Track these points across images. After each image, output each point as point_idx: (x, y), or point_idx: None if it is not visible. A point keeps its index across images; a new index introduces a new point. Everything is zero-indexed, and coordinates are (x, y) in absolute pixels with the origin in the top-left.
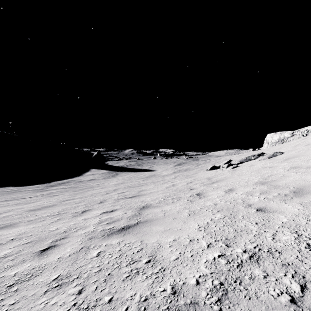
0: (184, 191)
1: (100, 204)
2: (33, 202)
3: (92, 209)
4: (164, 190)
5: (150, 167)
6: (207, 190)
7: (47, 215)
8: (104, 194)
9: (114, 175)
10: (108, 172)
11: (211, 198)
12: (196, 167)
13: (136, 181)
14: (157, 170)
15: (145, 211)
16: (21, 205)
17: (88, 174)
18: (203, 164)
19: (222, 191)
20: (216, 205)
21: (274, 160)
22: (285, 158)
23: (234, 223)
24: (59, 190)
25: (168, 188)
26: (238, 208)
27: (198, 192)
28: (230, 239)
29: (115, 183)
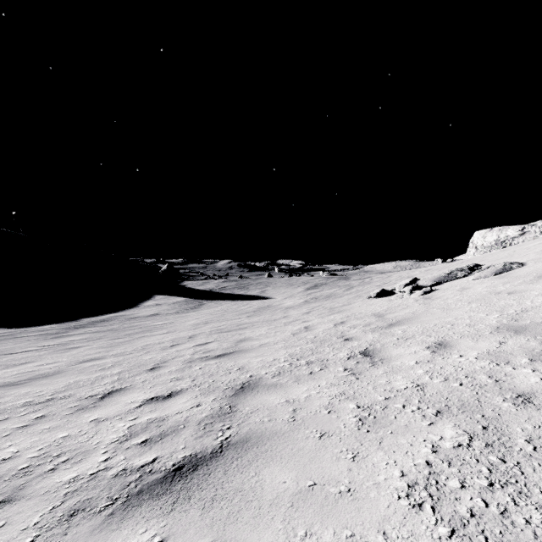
0: (332, 344)
1: (150, 374)
2: (22, 363)
3: (129, 387)
4: (290, 339)
5: (262, 291)
6: (384, 342)
7: (25, 401)
8: (168, 346)
9: (195, 306)
10: (184, 301)
11: (402, 366)
12: (346, 293)
13: (235, 318)
14: (275, 297)
15: (245, 399)
16: None
17: (148, 304)
18: (359, 286)
19: (423, 348)
20: (425, 389)
21: (510, 277)
22: (536, 273)
23: (520, 473)
24: (86, 337)
25: (297, 336)
26: (495, 405)
27: (364, 347)
28: None
29: (195, 322)
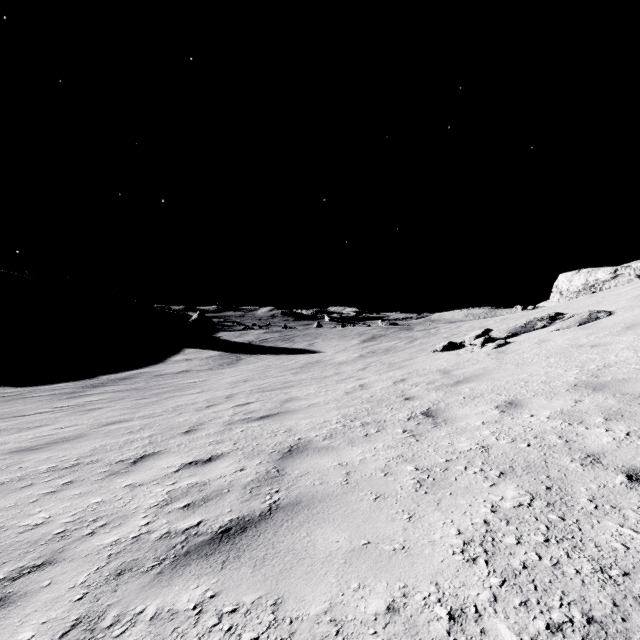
0: (390, 404)
1: (185, 438)
2: (37, 426)
3: (163, 451)
4: (343, 399)
5: (310, 344)
6: (449, 402)
7: (48, 466)
8: (203, 407)
9: (232, 361)
10: (219, 356)
11: (467, 427)
12: (408, 346)
13: (279, 376)
14: (325, 351)
15: (293, 463)
16: (5, 434)
17: (177, 359)
18: (423, 338)
19: (491, 407)
20: (490, 451)
21: (596, 328)
22: (624, 324)
23: (578, 529)
24: (107, 396)
25: (351, 395)
26: (562, 465)
27: (426, 407)
28: (604, 622)
29: (232, 380)
